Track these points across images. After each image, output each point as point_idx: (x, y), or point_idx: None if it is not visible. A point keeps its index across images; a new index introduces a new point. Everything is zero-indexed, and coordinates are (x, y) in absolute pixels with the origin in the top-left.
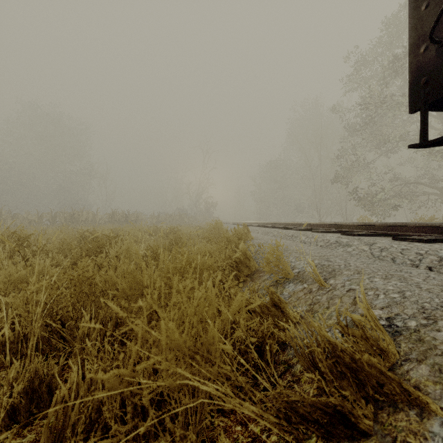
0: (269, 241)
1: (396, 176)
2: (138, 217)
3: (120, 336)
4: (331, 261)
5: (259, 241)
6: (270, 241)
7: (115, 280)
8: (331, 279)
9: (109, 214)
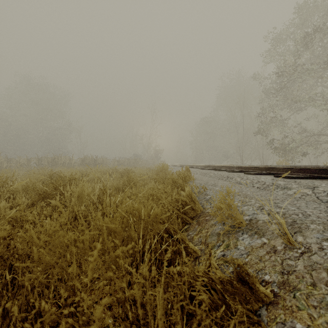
0: (209, 182)
1: (303, 128)
2: (103, 161)
3: (34, 324)
4: (284, 208)
5: (200, 182)
6: (210, 182)
7: (36, 242)
8: (297, 234)
9: (81, 159)
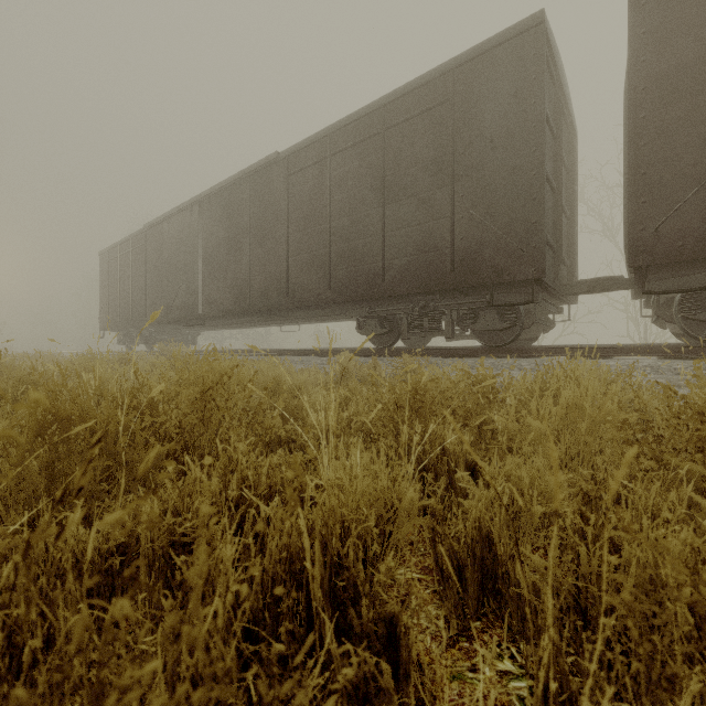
0: None
1: None
2: None
3: None
4: None
5: None
6: None
7: None
8: None
9: None
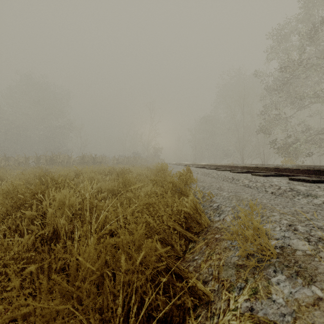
0: (213, 185)
1: (306, 126)
2: (102, 159)
3: None
4: None
5: (203, 185)
6: (215, 185)
7: None
8: None
9: (80, 157)
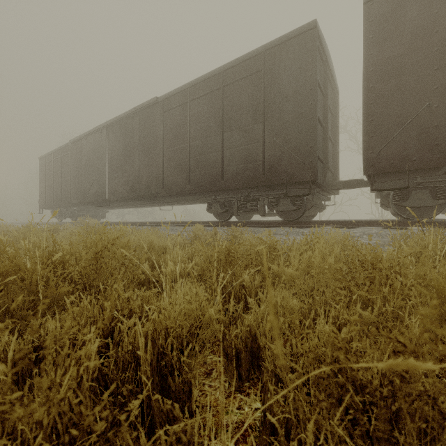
0: None
1: None
2: None
3: None
4: None
5: None
6: None
7: None
8: None
9: None
